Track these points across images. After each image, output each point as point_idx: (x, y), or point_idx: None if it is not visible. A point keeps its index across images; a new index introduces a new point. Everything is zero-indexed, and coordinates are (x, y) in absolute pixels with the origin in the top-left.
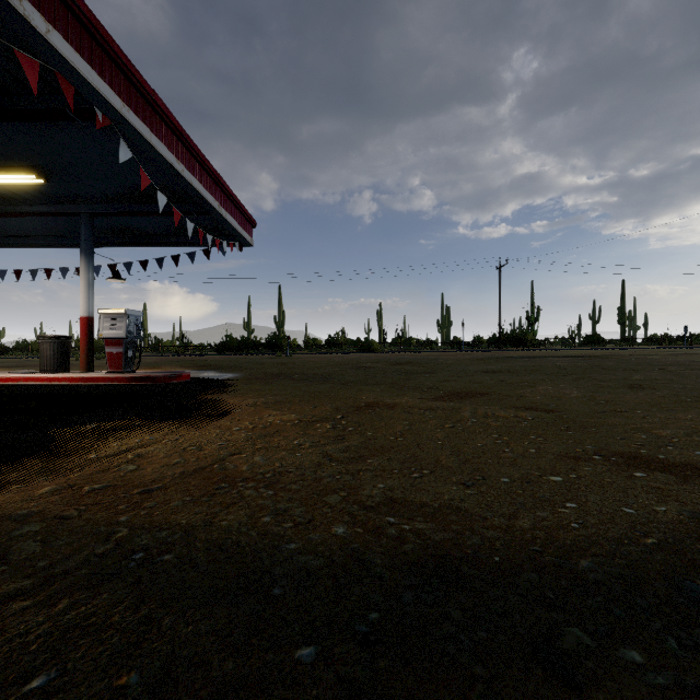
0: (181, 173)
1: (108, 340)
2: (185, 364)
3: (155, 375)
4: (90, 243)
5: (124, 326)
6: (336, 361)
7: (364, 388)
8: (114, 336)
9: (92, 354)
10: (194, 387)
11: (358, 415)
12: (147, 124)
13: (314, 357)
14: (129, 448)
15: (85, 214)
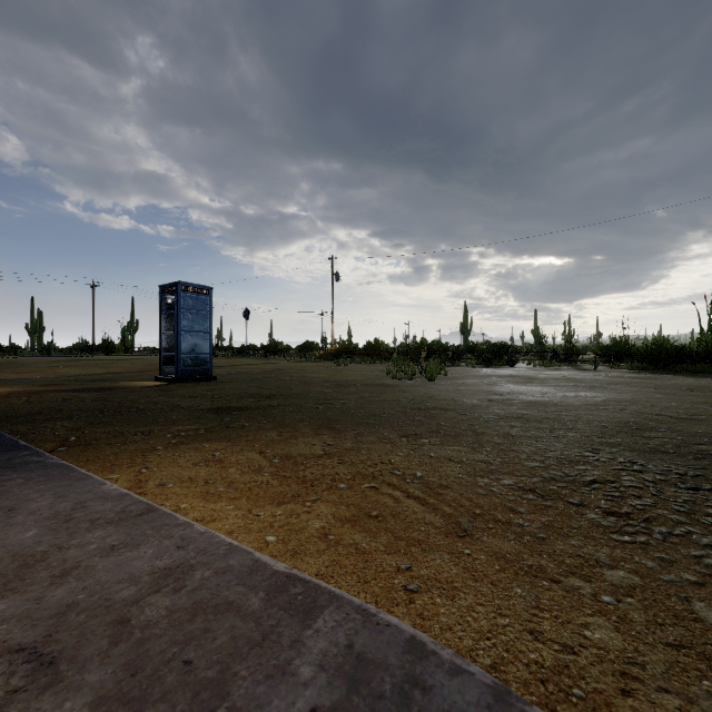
0: None
1: None
2: None
3: None
4: None
5: None
6: None
7: None
8: None
9: None
10: None
11: None
12: None
13: None
14: None
15: None
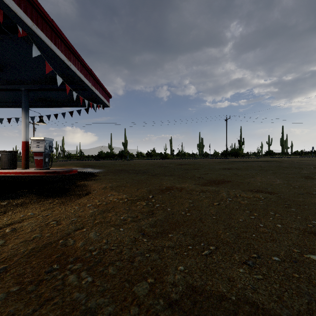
0: (69, 66)
1: (35, 153)
2: (77, 165)
3: (59, 171)
4: (26, 104)
5: (43, 146)
6: (150, 163)
7: (164, 178)
8: (38, 151)
9: (28, 160)
10: (77, 177)
11: (161, 195)
12: (48, 37)
13: (140, 161)
14: (12, 222)
15: (24, 90)
